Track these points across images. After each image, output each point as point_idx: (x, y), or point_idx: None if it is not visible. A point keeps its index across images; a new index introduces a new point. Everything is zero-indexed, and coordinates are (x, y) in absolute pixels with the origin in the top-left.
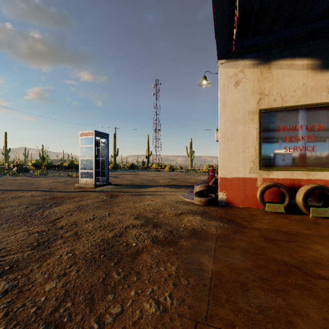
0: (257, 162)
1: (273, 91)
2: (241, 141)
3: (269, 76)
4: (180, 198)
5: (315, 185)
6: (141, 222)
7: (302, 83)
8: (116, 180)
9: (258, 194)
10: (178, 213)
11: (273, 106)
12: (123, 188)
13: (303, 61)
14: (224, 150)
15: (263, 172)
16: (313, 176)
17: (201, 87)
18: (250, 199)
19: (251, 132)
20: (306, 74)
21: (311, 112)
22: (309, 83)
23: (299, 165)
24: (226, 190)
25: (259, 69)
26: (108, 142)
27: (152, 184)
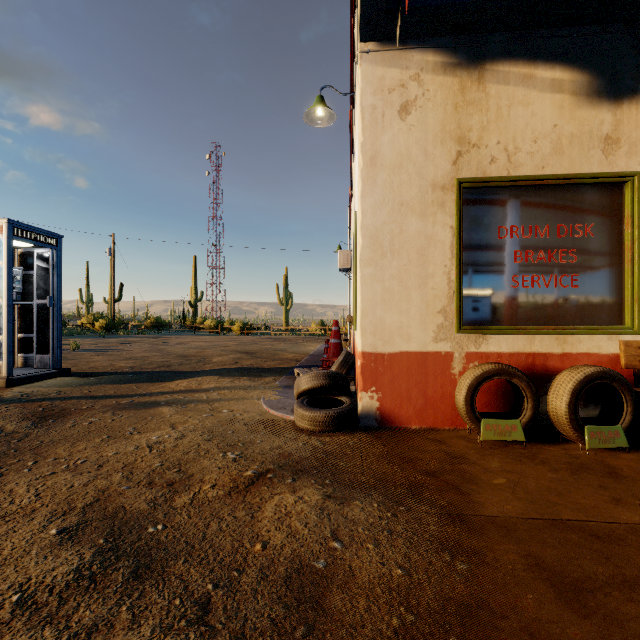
0: (453, 313)
1: (489, 137)
2: (415, 257)
3: (479, 99)
4: (257, 410)
5: (594, 370)
6: (79, 563)
7: (550, 124)
8: (96, 360)
9: (463, 396)
10: (246, 480)
11: (489, 173)
12: (101, 385)
13: (553, 71)
14: (375, 280)
15: (467, 338)
16: (573, 346)
17: (313, 125)
18: (436, 406)
19: (439, 236)
20: (559, 104)
21: (568, 196)
22: (566, 124)
23: (543, 321)
24: (380, 387)
25: (458, 79)
26: (59, 258)
27: (191, 369)
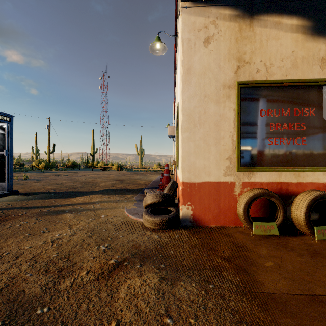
0: (235, 159)
1: (255, 58)
2: (213, 127)
3: (250, 36)
4: (122, 215)
5: (319, 193)
6: None
7: (290, 50)
8: (35, 185)
9: (242, 208)
10: (109, 267)
11: (255, 78)
12: (34, 200)
13: (292, 20)
14: (190, 140)
15: (243, 174)
16: (303, 178)
17: (154, 53)
18: (225, 213)
19: (227, 115)
20: (295, 39)
21: (300, 92)
22: (299, 51)
23: (286, 164)
24: (193, 202)
25: (238, 24)
26: (11, 128)
27: (87, 190)
